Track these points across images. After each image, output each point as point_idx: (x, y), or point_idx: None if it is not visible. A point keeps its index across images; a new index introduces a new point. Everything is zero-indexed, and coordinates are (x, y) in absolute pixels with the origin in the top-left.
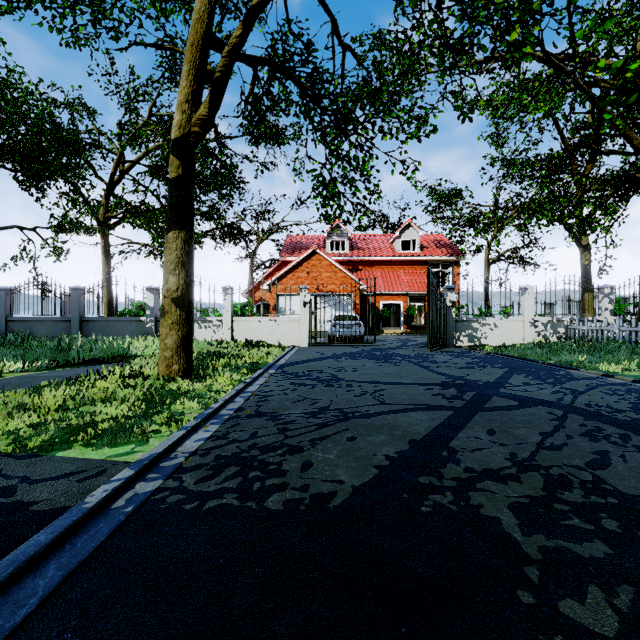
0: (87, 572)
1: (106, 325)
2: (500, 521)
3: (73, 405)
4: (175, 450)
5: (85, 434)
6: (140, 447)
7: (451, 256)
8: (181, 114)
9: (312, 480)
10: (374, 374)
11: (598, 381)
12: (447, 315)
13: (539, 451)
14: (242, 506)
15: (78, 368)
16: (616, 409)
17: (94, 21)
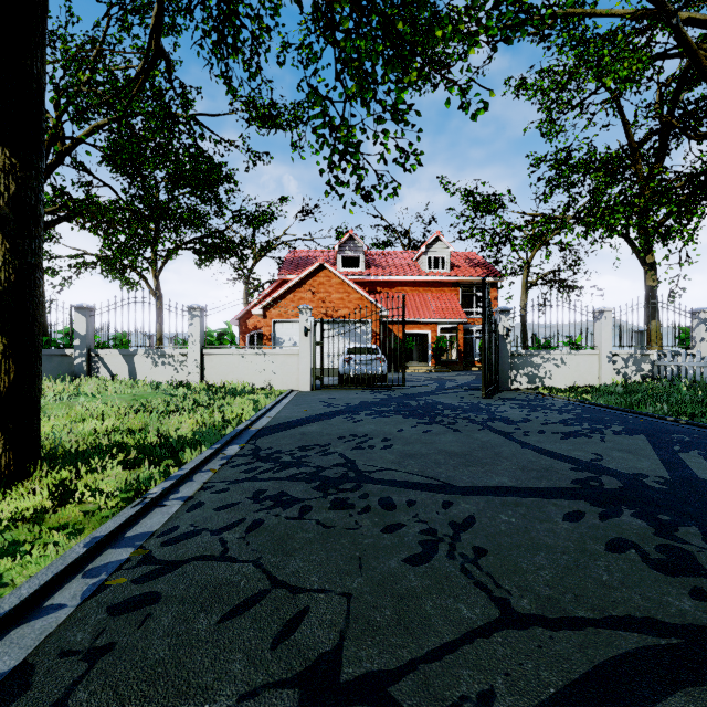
0: None
1: None
2: None
3: None
4: None
5: None
6: None
7: (487, 277)
8: None
9: None
10: (426, 457)
11: None
12: (500, 347)
13: None
14: None
15: None
16: None
17: None
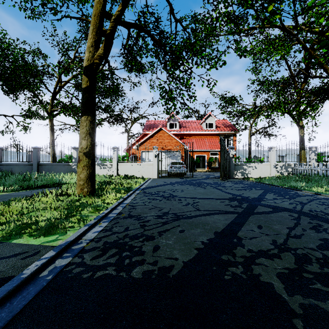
0: (16, 324)
1: (51, 167)
2: (273, 285)
3: (27, 211)
4: (81, 238)
5: (30, 229)
6: (61, 236)
7: (231, 131)
8: (89, 53)
9: (159, 258)
10: (193, 193)
11: (313, 197)
12: (230, 162)
13: (288, 239)
14: (117, 275)
15: (34, 190)
16: (326, 213)
17: (42, 4)
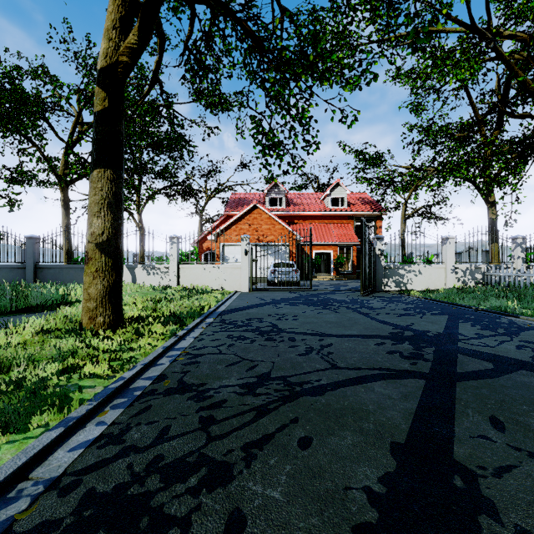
0: None
1: (59, 272)
2: None
3: None
4: (27, 475)
5: None
6: None
7: (374, 211)
8: (107, 42)
9: None
10: (316, 323)
11: None
12: (376, 262)
13: None
14: None
15: (4, 318)
16: None
17: None
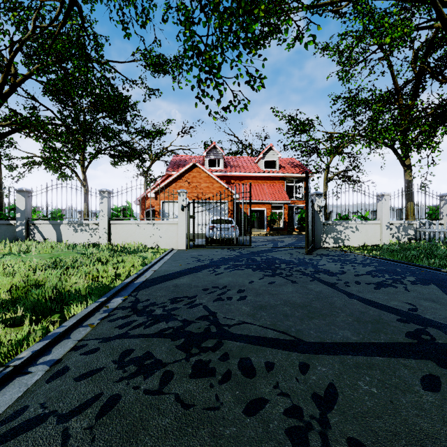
0: None
1: None
2: None
3: None
4: None
5: None
6: None
7: (303, 173)
8: None
9: None
10: (275, 308)
11: None
12: (315, 219)
13: None
14: None
15: None
16: None
17: None
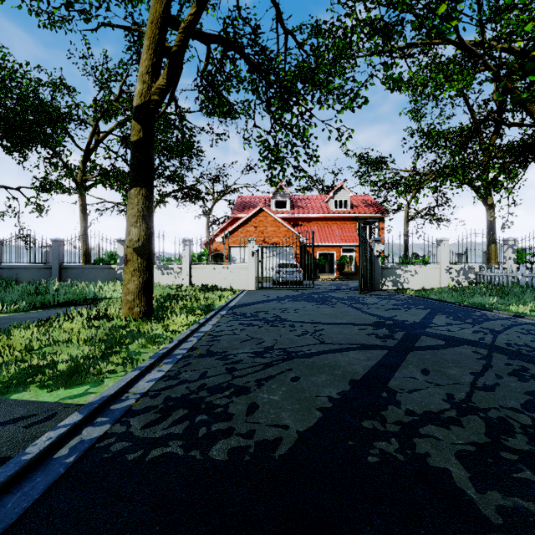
0: None
1: (82, 272)
2: (450, 474)
3: (38, 346)
4: (127, 391)
5: (43, 375)
6: (94, 388)
7: (377, 213)
8: (142, 84)
9: (257, 425)
10: (313, 315)
11: (511, 321)
12: (375, 263)
13: (474, 392)
14: (186, 456)
15: (52, 310)
16: (534, 348)
17: (67, 4)
